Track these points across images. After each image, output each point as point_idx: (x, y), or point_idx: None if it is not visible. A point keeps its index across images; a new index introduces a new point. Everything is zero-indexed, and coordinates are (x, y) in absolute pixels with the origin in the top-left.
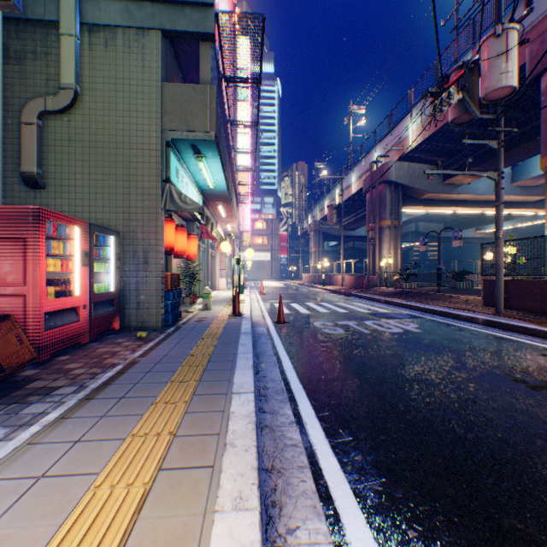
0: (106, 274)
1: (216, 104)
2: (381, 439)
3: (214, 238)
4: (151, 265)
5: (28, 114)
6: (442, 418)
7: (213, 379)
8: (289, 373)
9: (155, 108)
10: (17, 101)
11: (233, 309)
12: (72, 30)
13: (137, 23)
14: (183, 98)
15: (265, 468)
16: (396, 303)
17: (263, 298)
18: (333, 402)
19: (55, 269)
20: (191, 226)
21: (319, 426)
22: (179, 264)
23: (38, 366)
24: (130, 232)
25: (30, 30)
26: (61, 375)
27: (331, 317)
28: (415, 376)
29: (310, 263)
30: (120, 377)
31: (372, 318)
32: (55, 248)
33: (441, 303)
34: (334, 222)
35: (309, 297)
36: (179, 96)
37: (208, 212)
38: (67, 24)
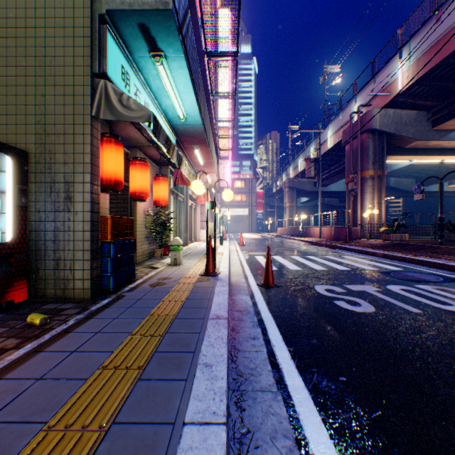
0: (0, 216)
1: None
2: None
3: (190, 184)
4: (76, 202)
5: None
6: None
7: None
8: None
9: None
10: None
11: (206, 267)
12: None
13: None
14: None
15: None
16: (401, 258)
17: (243, 250)
18: None
19: None
20: (164, 171)
21: None
22: (148, 211)
23: None
24: (45, 152)
25: None
26: None
27: (333, 277)
28: None
29: (284, 217)
30: None
31: (391, 280)
32: None
33: None
34: (312, 175)
35: (290, 248)
36: None
37: (184, 158)
38: None
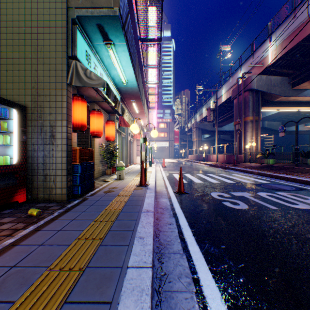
0: (9, 147)
1: None
2: None
3: (129, 126)
4: (57, 139)
5: None
6: None
7: None
8: None
9: None
10: None
11: (140, 180)
12: None
13: None
14: None
15: None
16: (269, 175)
17: (165, 170)
18: None
19: None
20: (112, 117)
21: None
22: (101, 144)
23: None
24: (37, 107)
25: None
26: None
27: (223, 187)
28: None
29: (193, 148)
30: None
31: (261, 189)
32: None
33: None
34: (211, 120)
35: (197, 169)
36: None
37: (125, 108)
38: None
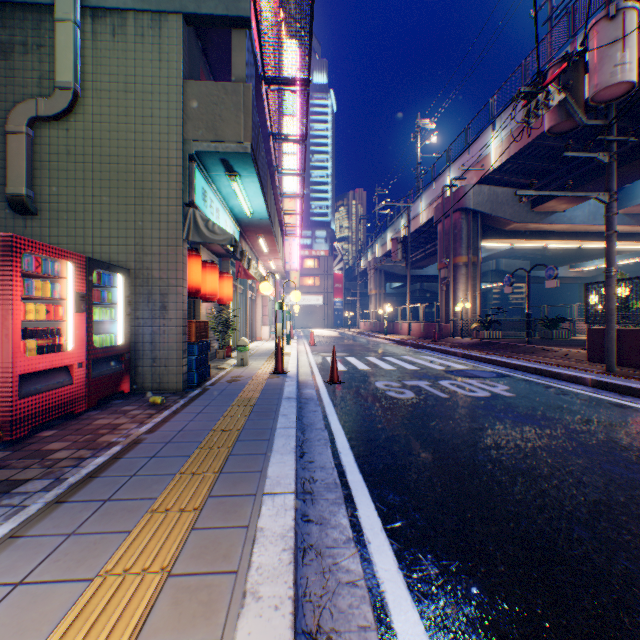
0: (112, 323)
1: (252, 107)
2: (483, 574)
3: (254, 278)
4: (170, 311)
5: (15, 121)
6: (568, 535)
7: (239, 469)
8: (344, 456)
9: (175, 113)
10: (3, 105)
11: (275, 366)
12: (70, 14)
13: (152, 5)
14: (210, 100)
15: (307, 631)
16: (476, 358)
17: (313, 351)
18: (407, 506)
19: (39, 317)
20: (226, 264)
21: (388, 548)
22: (210, 309)
23: (11, 446)
24: (143, 269)
25: (19, 16)
26: (36, 461)
27: (397, 375)
28: (517, 463)
29: (370, 308)
30: (113, 465)
31: (448, 377)
32: (39, 289)
33: (534, 358)
34: (399, 259)
35: (369, 348)
36: (206, 97)
37: (246, 246)
38: (64, 6)
